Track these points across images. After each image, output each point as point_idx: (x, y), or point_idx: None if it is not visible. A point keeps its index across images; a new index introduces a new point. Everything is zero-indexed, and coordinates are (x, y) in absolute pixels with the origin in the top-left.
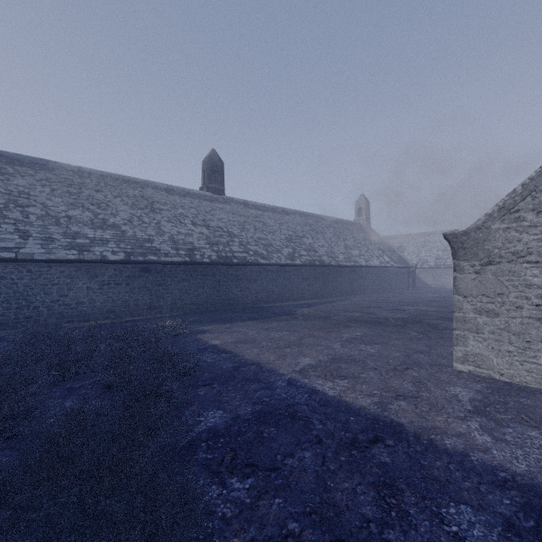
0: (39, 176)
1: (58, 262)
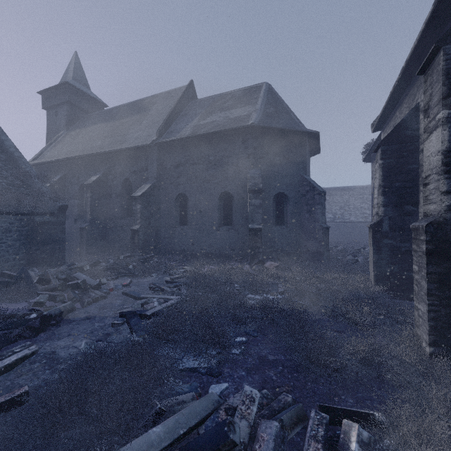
0: (350, 193)
1: (359, 222)
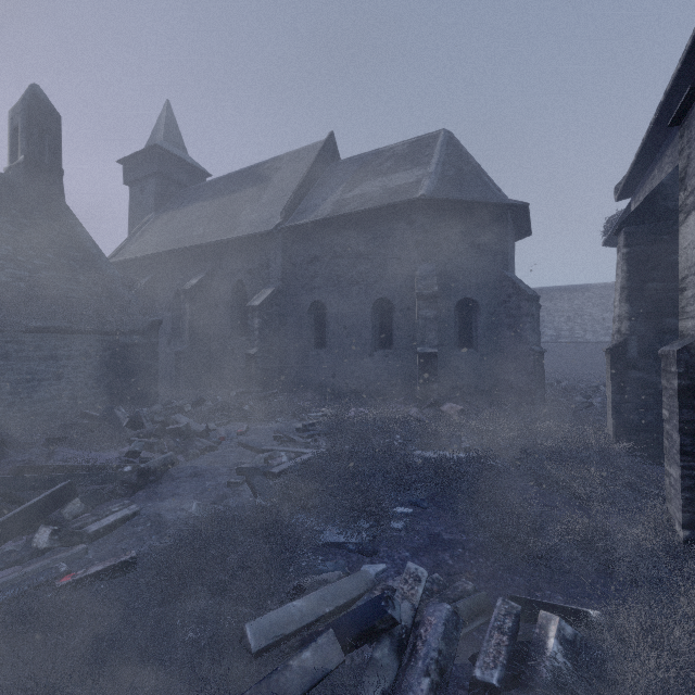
0: (584, 296)
1: (600, 343)
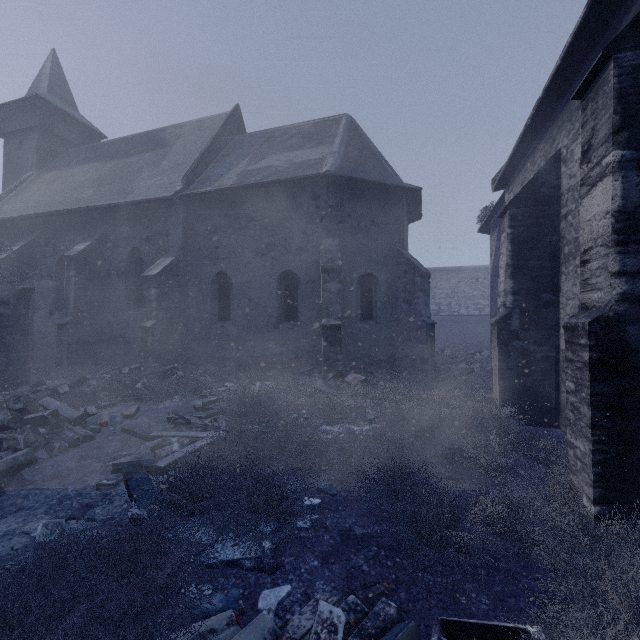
0: (459, 277)
1: (471, 316)
